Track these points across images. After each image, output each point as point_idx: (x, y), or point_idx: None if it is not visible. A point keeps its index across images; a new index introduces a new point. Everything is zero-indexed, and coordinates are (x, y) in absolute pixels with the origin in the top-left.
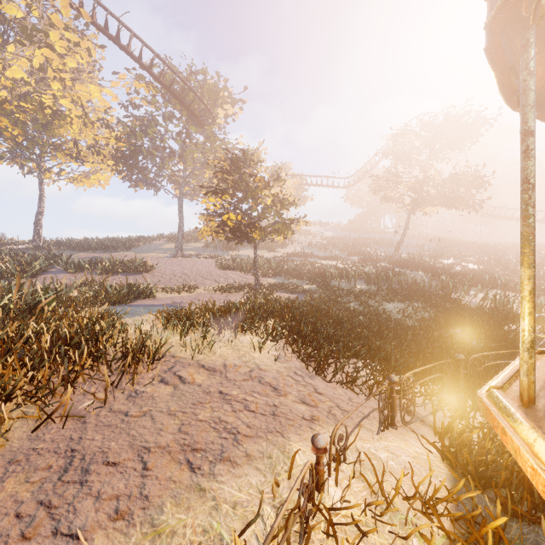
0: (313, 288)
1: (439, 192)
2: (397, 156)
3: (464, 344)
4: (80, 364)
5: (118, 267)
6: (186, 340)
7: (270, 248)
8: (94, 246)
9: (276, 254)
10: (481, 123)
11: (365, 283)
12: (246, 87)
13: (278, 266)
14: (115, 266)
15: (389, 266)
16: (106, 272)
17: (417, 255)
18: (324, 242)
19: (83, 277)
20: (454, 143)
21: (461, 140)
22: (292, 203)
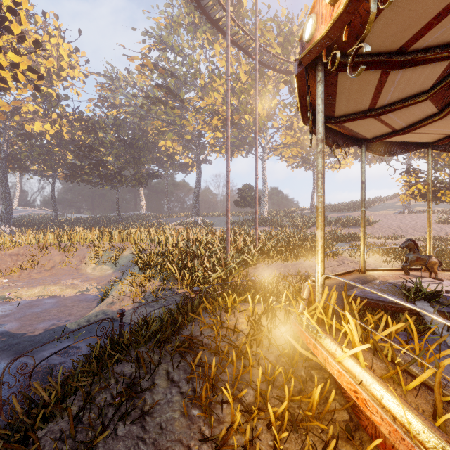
0: None
1: None
2: None
3: None
4: (314, 252)
5: (350, 223)
6: (355, 255)
7: None
8: (342, 208)
9: None
10: None
11: None
12: None
13: None
14: (348, 222)
15: None
16: (343, 225)
17: None
18: None
19: (330, 228)
20: None
21: None
22: None
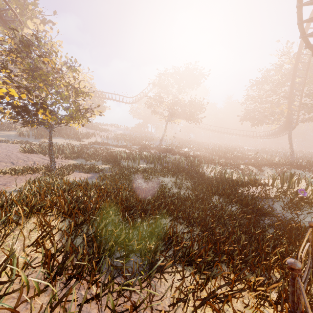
0: (107, 167)
1: (183, 110)
2: (161, 86)
3: (229, 212)
4: None
5: None
6: None
7: (77, 138)
8: None
9: (82, 142)
10: (201, 76)
11: (145, 162)
12: (56, 12)
13: (79, 150)
14: None
15: (157, 151)
16: None
17: (171, 145)
18: (117, 136)
19: None
20: (189, 84)
21: (193, 83)
22: (87, 94)
